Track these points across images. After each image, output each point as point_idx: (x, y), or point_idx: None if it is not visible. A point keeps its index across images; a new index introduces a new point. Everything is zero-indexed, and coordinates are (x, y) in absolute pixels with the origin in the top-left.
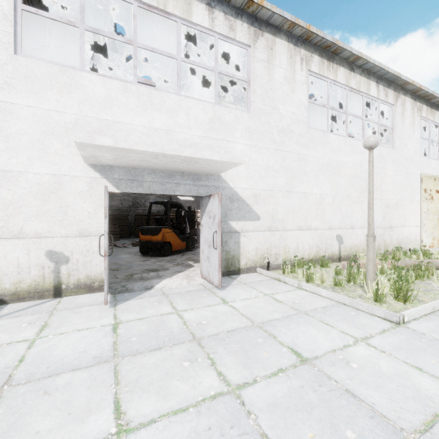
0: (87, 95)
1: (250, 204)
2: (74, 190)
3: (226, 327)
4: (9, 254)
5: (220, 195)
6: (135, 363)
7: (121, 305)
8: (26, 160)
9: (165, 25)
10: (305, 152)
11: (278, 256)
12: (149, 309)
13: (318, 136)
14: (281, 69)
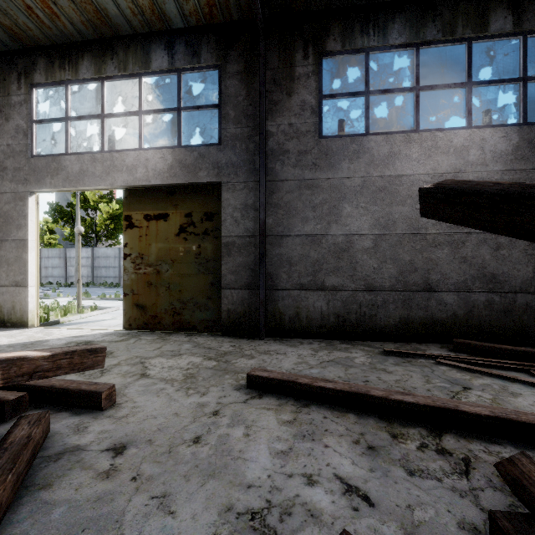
0: None
1: None
2: None
3: None
4: None
5: None
6: None
7: None
8: None
9: None
10: None
11: None
12: None
13: None
14: None
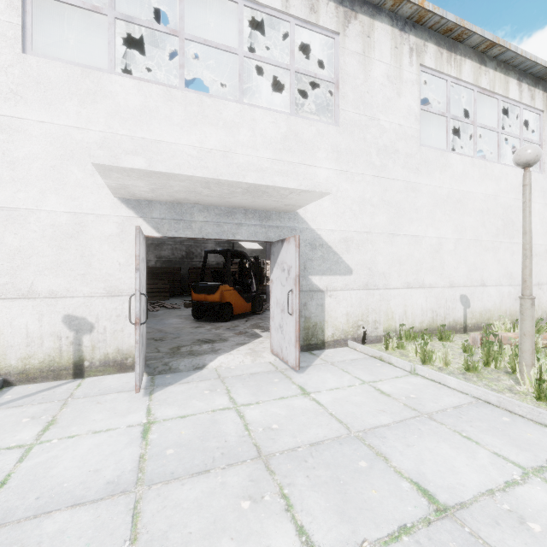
0: (117, 106)
1: (338, 251)
2: (100, 234)
3: (307, 436)
4: (16, 320)
5: (297, 239)
6: (166, 499)
7: (160, 393)
8: (37, 194)
9: (223, 15)
10: (416, 179)
11: (378, 324)
12: (196, 400)
13: (434, 157)
14: (382, 64)
